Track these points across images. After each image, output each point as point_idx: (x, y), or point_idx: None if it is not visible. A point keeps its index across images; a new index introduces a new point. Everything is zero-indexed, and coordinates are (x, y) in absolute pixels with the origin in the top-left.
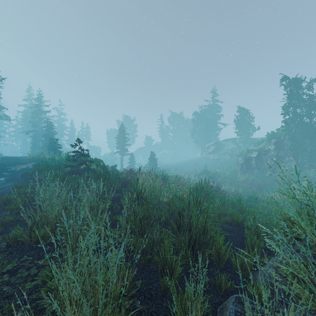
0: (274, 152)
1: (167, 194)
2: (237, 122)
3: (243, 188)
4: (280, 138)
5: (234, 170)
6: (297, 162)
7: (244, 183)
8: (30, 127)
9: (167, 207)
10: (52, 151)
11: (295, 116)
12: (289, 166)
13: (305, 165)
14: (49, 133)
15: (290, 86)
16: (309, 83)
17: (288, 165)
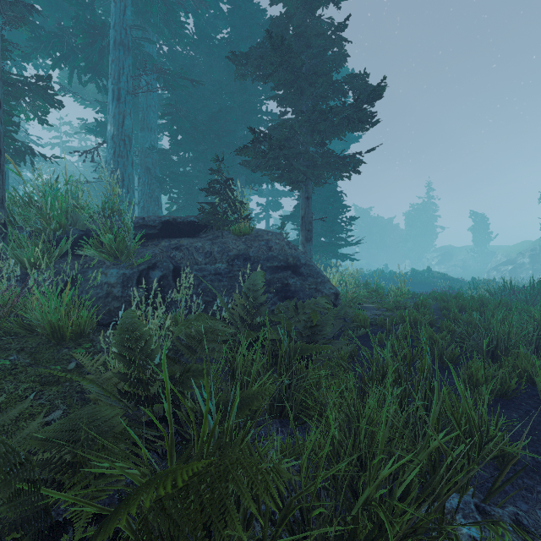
0: (530, 265)
1: None
2: (472, 229)
3: None
4: (536, 251)
5: None
6: None
7: None
8: None
9: None
10: None
11: None
12: None
13: None
14: None
15: None
16: None
17: None
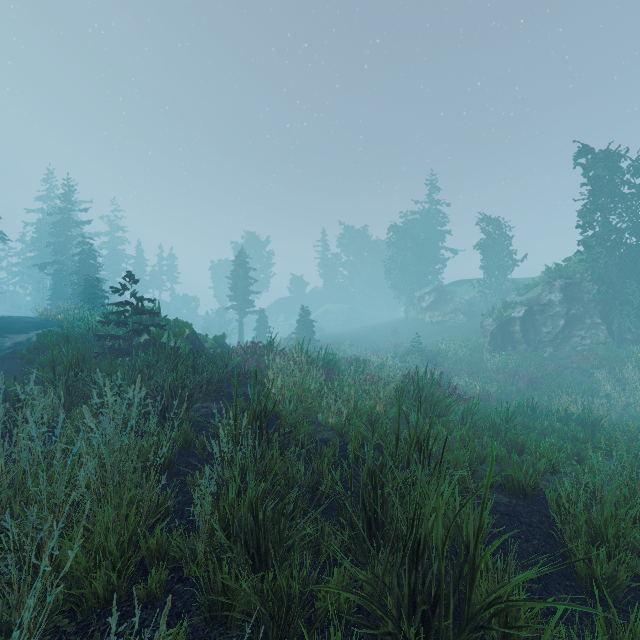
0: (562, 308)
1: (335, 407)
2: (481, 245)
3: (498, 384)
4: (574, 277)
5: (475, 344)
6: (611, 329)
7: (498, 373)
8: (50, 256)
9: (335, 442)
10: (91, 306)
11: (605, 231)
12: (593, 337)
13: (626, 334)
14: (86, 267)
15: (595, 167)
16: (635, 161)
17: (591, 334)
